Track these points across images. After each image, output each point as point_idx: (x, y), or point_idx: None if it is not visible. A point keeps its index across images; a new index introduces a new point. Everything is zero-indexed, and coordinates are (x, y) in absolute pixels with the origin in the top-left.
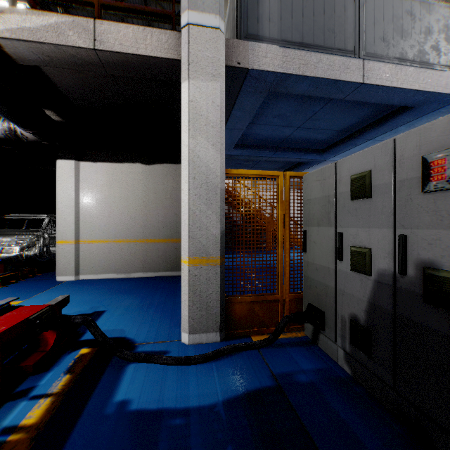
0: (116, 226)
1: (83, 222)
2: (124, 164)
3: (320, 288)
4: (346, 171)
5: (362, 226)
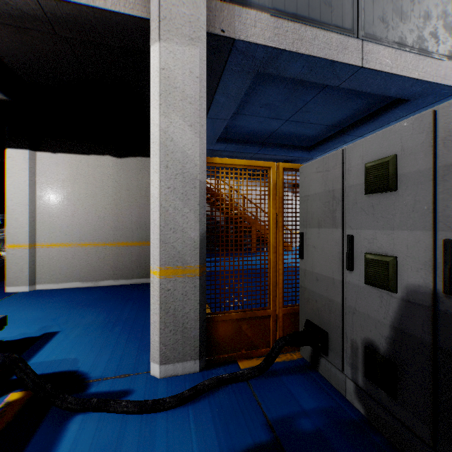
0: (81, 227)
1: (40, 223)
2: (91, 156)
3: (322, 303)
4: (359, 159)
5: (382, 228)
